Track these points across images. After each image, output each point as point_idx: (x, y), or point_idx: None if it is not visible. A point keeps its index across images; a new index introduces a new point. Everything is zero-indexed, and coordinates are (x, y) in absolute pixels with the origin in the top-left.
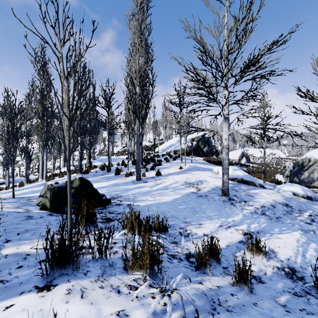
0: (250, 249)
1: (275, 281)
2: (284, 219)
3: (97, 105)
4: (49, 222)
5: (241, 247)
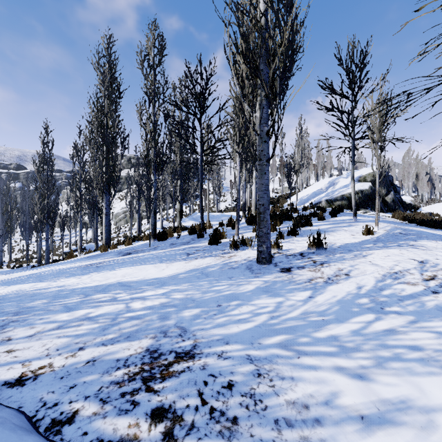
0: None
1: None
2: None
3: (179, 108)
4: None
5: None
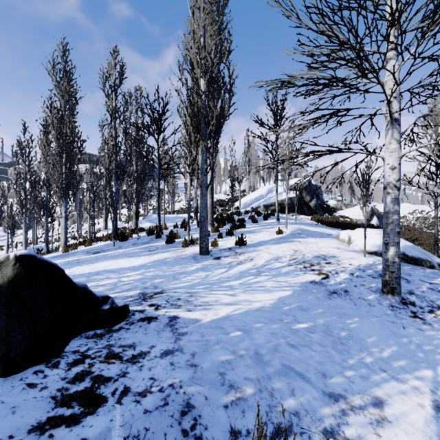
0: None
1: None
2: None
3: (139, 129)
4: None
5: None
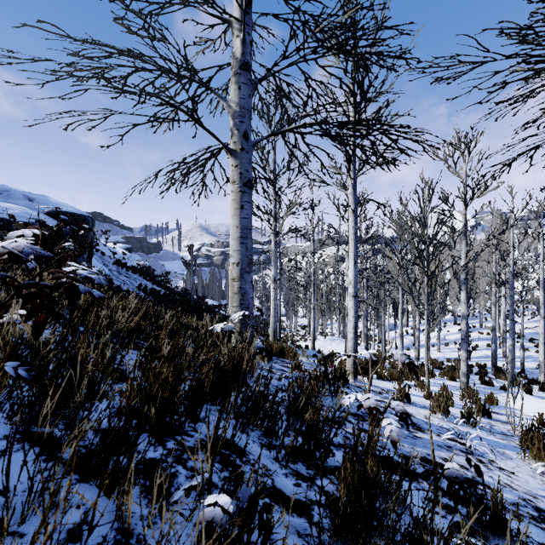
0: None
1: None
2: None
3: None
4: None
5: None
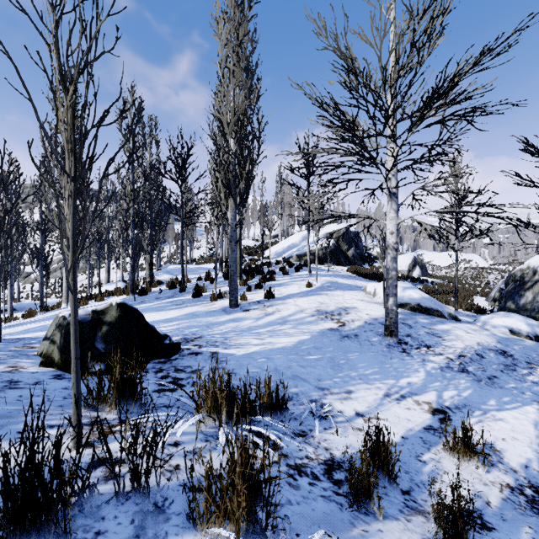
0: (451, 446)
1: (512, 523)
2: (503, 381)
3: (161, 175)
4: (48, 396)
5: (431, 441)
